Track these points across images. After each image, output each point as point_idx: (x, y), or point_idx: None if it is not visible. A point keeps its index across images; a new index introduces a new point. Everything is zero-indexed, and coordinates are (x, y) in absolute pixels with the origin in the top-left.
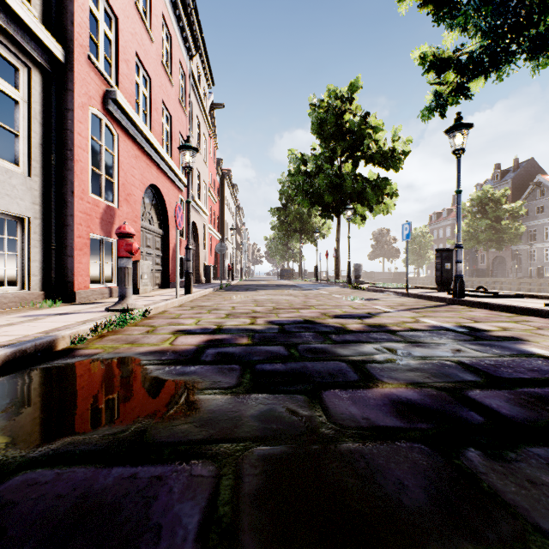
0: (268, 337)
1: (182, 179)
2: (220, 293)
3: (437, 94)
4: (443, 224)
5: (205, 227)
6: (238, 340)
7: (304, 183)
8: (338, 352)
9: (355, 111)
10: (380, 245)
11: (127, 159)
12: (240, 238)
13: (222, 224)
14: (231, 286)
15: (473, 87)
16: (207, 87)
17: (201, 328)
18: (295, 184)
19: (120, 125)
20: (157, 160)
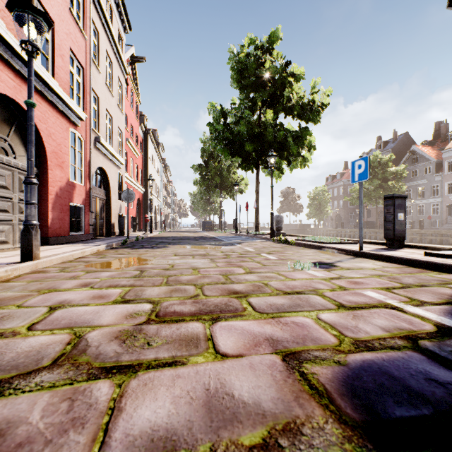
0: None
1: (71, 107)
2: (109, 253)
3: None
4: (337, 184)
5: (121, 177)
6: None
7: (224, 132)
8: None
9: (276, 58)
10: (287, 202)
11: None
12: (167, 193)
13: (146, 177)
14: (142, 240)
15: None
16: (122, 30)
17: None
18: (215, 135)
19: None
20: (12, 61)
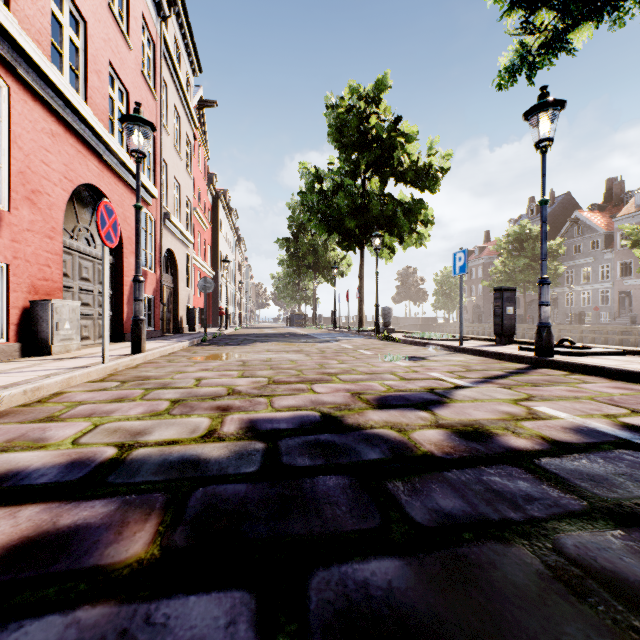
0: (225, 509)
1: (146, 185)
2: (198, 349)
3: (524, 46)
4: (474, 263)
5: (189, 258)
6: (124, 535)
7: (320, 203)
8: (459, 634)
9: (384, 113)
10: (406, 287)
11: (31, 134)
12: (241, 275)
13: (216, 256)
14: (221, 337)
15: (574, 41)
16: (191, 74)
17: (65, 465)
18: (308, 205)
19: (13, 72)
20: (98, 149)
